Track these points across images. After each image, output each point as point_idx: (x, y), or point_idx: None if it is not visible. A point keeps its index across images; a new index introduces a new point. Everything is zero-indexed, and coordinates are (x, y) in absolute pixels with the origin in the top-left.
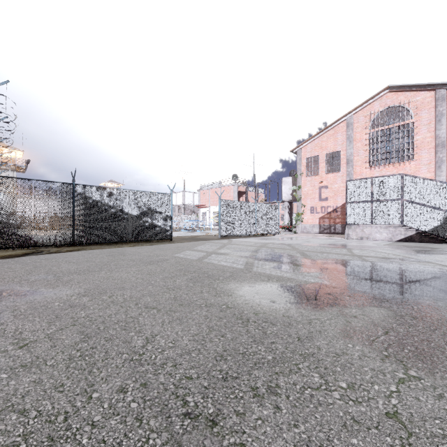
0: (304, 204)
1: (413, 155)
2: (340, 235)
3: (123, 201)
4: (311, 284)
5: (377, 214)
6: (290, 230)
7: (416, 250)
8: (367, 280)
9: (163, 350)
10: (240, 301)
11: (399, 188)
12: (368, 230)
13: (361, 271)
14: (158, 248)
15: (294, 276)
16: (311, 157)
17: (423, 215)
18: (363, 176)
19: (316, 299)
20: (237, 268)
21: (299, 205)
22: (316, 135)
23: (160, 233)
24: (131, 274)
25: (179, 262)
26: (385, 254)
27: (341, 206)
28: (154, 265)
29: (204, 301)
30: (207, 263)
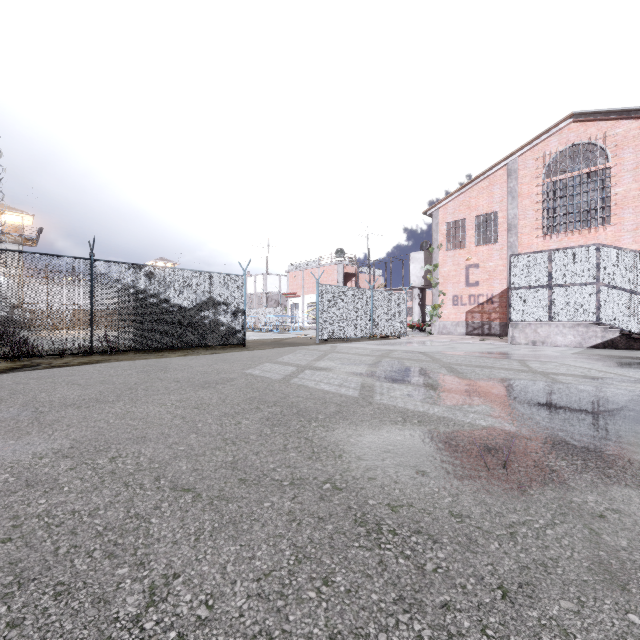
0: (443, 291)
1: (611, 217)
2: (499, 338)
3: (171, 286)
4: (482, 431)
5: (558, 305)
6: (422, 330)
7: (629, 363)
8: (579, 422)
9: (180, 634)
10: (358, 471)
11: (593, 266)
12: (544, 330)
13: (560, 402)
14: (223, 358)
15: (447, 412)
16: (454, 222)
17: (632, 307)
18: (533, 249)
19: (505, 467)
20: (347, 396)
21: (435, 293)
22: (462, 189)
23: (228, 335)
24: (166, 409)
25: (252, 384)
26: (584, 370)
27: (499, 294)
28: (208, 390)
29: (290, 471)
30: (298, 386)
